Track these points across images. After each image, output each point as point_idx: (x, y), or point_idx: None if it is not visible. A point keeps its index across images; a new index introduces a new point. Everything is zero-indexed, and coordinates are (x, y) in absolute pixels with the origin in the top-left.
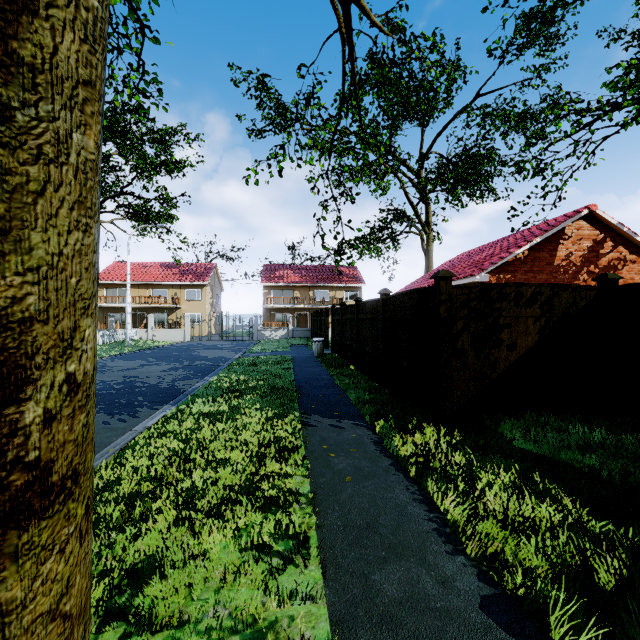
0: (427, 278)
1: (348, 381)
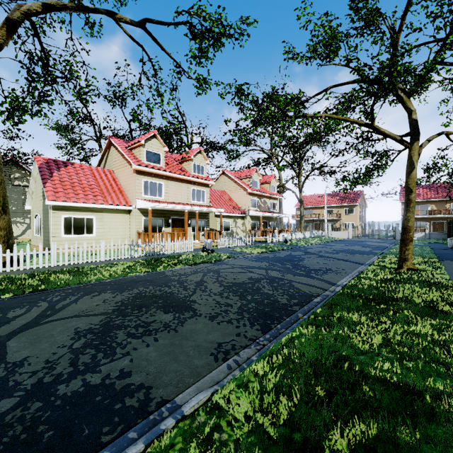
0: None
1: None
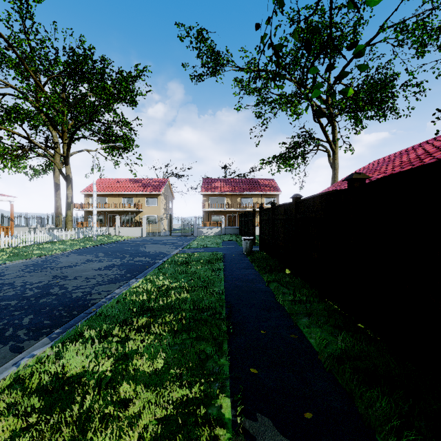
0: (345, 182)
1: (292, 297)
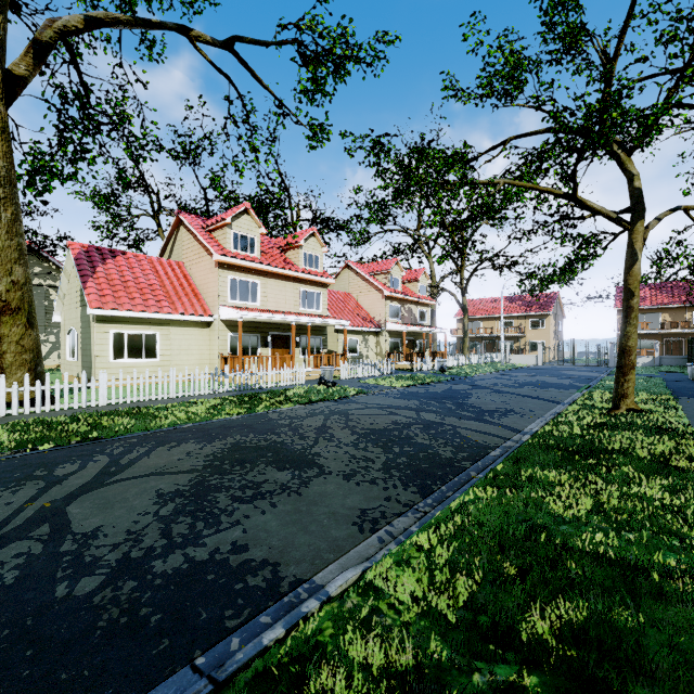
0: None
1: None
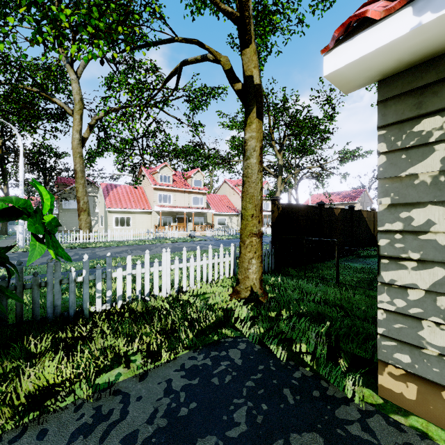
0: None
1: None
